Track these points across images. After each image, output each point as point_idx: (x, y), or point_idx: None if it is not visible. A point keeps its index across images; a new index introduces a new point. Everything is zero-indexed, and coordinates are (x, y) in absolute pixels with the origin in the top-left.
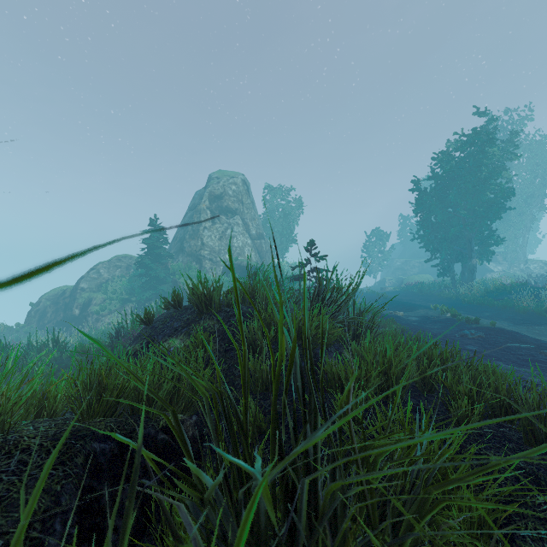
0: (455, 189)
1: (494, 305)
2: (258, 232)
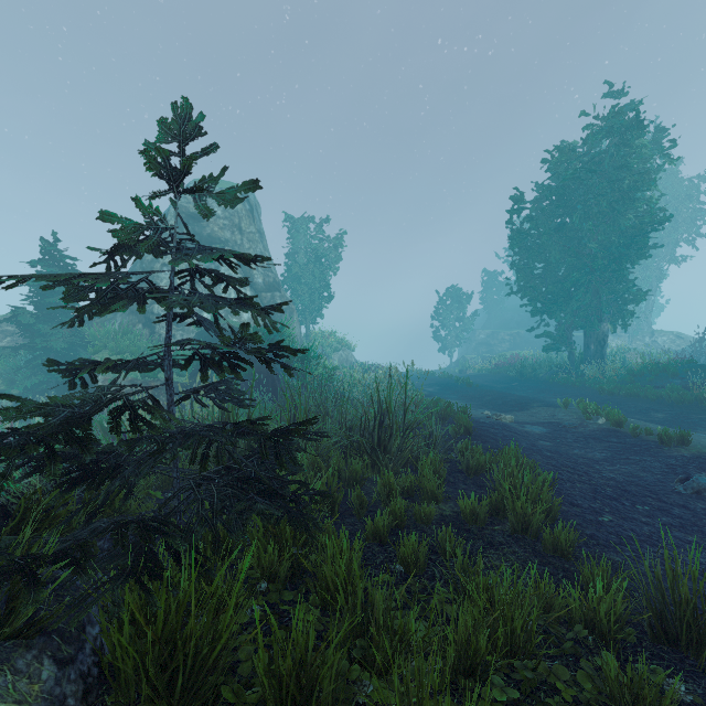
0: (582, 207)
1: (658, 397)
2: (268, 280)
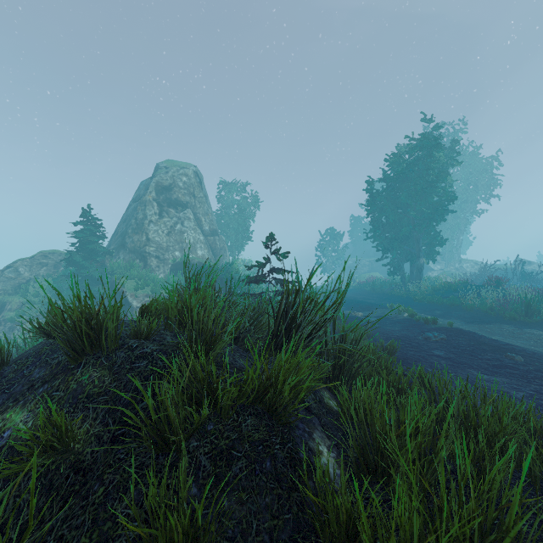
0: (406, 190)
1: (443, 303)
2: (212, 228)
